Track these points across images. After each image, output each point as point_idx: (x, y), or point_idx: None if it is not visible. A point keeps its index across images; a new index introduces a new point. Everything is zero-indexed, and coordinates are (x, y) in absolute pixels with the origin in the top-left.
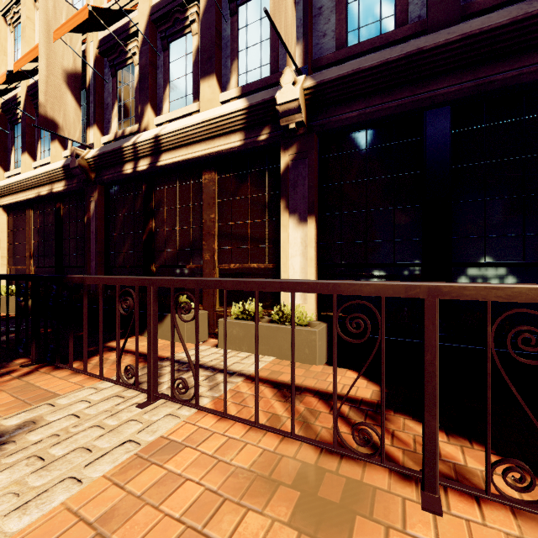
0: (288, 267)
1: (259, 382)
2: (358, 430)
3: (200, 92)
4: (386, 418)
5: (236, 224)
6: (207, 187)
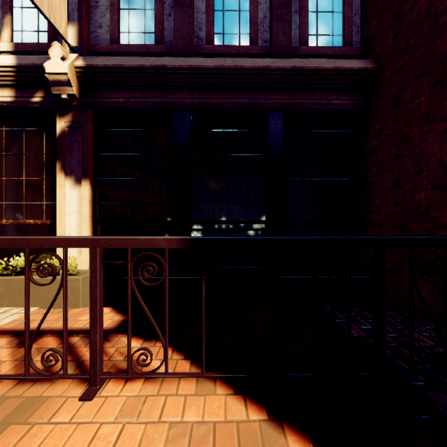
0: (64, 223)
1: None
2: (74, 355)
3: None
4: (109, 339)
5: (9, 180)
6: None
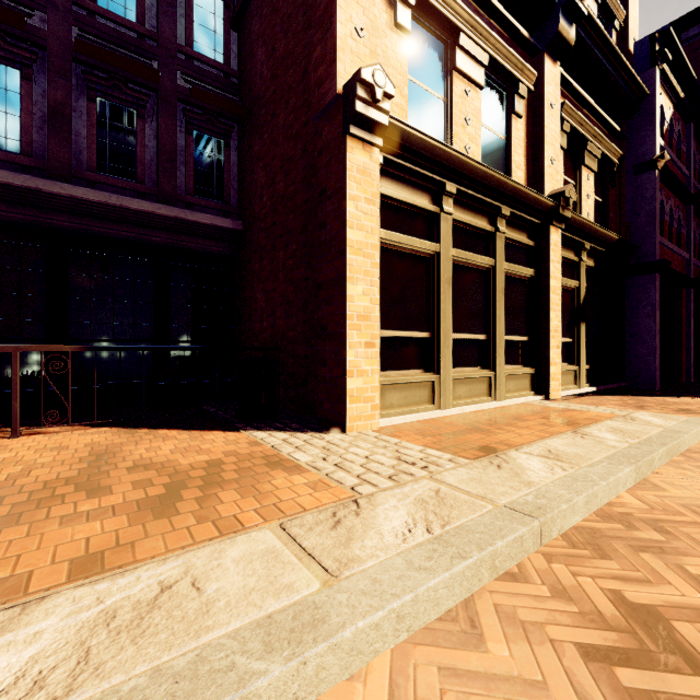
0: None
1: None
2: None
3: None
4: None
5: None
6: None
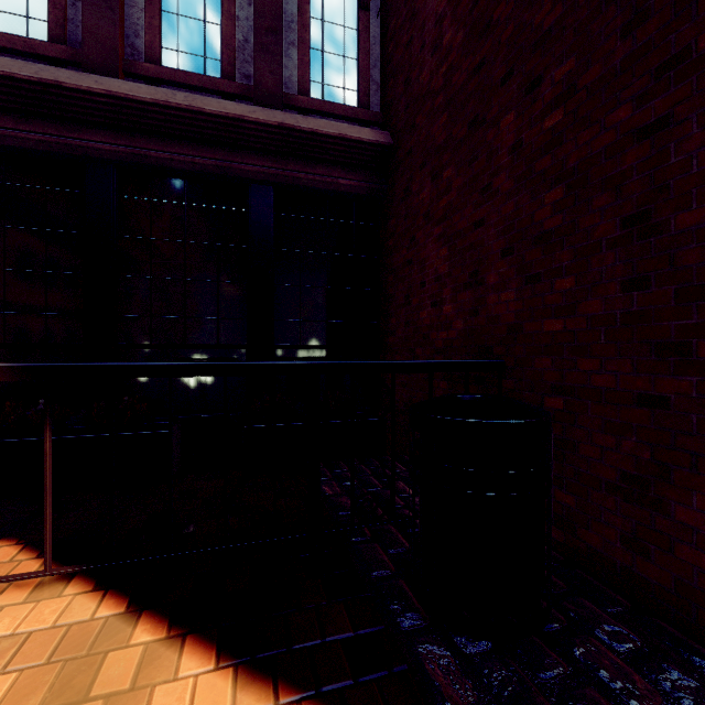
0: None
1: None
2: None
3: None
4: None
5: None
6: None
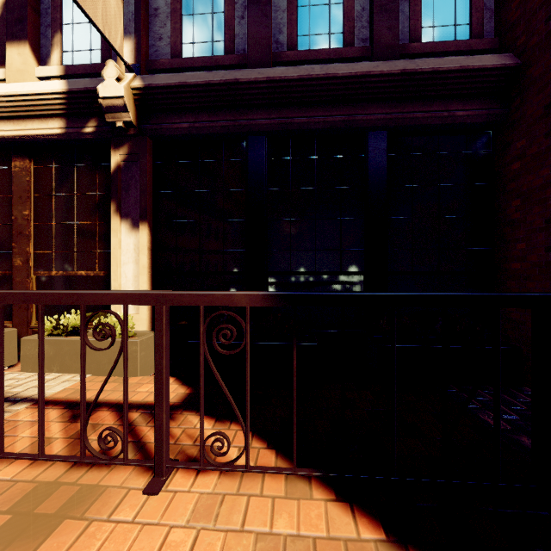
0: (120, 275)
1: (50, 405)
2: (134, 435)
3: (6, 57)
4: (173, 417)
5: (59, 225)
6: (18, 177)
